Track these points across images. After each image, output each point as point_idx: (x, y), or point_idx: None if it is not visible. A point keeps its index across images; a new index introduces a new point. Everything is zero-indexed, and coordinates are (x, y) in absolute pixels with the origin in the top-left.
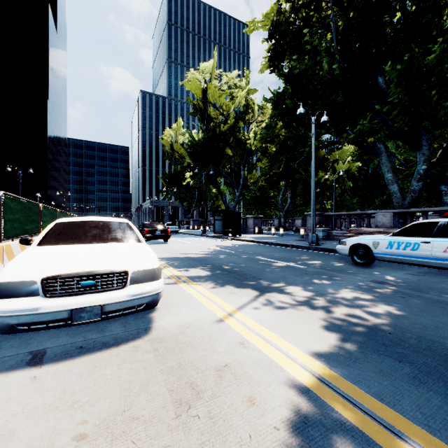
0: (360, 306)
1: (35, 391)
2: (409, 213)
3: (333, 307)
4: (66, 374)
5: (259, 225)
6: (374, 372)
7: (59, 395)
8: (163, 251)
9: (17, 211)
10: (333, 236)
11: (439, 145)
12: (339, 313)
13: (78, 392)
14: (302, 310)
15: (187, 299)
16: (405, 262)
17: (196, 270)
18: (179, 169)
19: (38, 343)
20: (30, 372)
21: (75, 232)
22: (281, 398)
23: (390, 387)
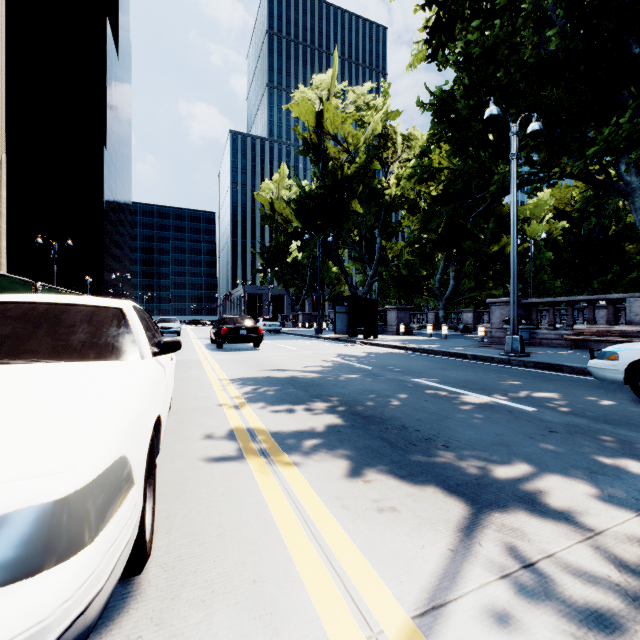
0: None
1: None
2: None
3: None
4: None
5: (405, 321)
6: None
7: None
8: (245, 365)
9: None
10: (540, 339)
11: None
12: None
13: None
14: None
15: (249, 539)
16: None
17: (295, 412)
18: (283, 239)
19: None
20: None
21: None
22: None
23: None
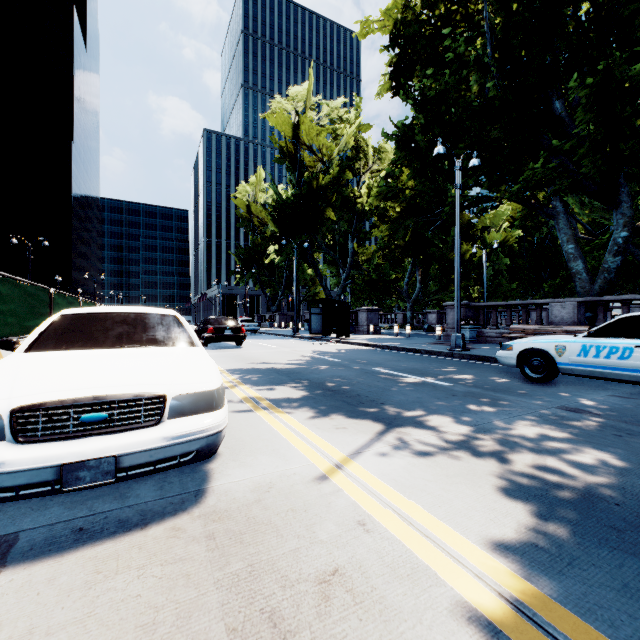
0: (553, 453)
1: None
2: (602, 302)
3: (508, 454)
4: (42, 590)
5: (375, 322)
6: (612, 590)
7: None
8: (234, 359)
9: (12, 298)
10: (486, 337)
11: None
12: (520, 465)
13: (56, 632)
14: (457, 459)
15: (267, 439)
16: (609, 378)
17: (283, 389)
18: (259, 241)
19: (8, 520)
20: None
21: (89, 330)
22: None
23: None
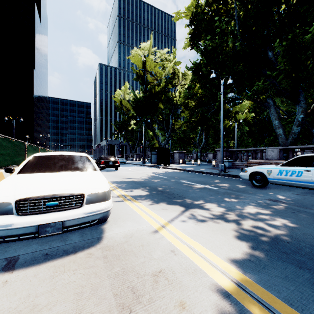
0: (262, 220)
1: (4, 295)
2: (291, 149)
3: (241, 220)
4: (32, 279)
5: (182, 158)
6: (280, 278)
7: (23, 299)
8: (114, 176)
9: (8, 147)
10: (236, 165)
11: (312, 100)
12: (246, 226)
13: (39, 296)
14: (217, 223)
15: (130, 214)
16: (291, 185)
17: (137, 191)
18: (126, 118)
19: (13, 250)
20: (3, 276)
21: (47, 163)
22: (206, 303)
23: (296, 292)
